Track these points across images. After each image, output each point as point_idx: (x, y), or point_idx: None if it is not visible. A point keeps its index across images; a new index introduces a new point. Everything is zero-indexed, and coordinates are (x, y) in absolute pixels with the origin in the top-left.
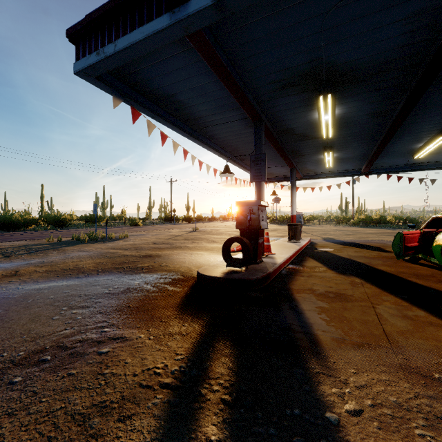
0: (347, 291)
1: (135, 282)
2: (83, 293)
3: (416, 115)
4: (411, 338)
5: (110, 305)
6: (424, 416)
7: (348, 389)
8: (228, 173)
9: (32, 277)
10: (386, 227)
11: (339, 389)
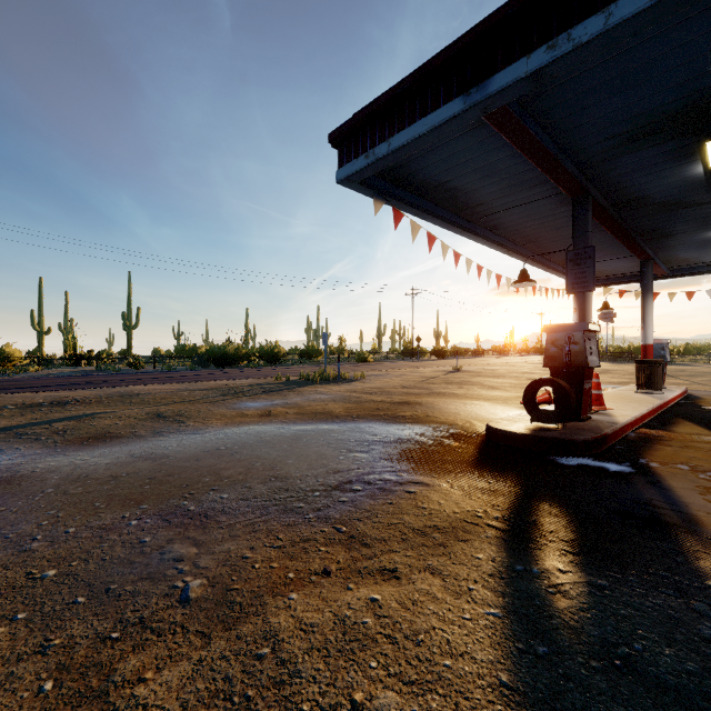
0: None
1: (403, 433)
2: (352, 439)
3: None
4: None
5: (389, 453)
6: None
7: None
8: (526, 281)
9: (288, 419)
10: None
11: None
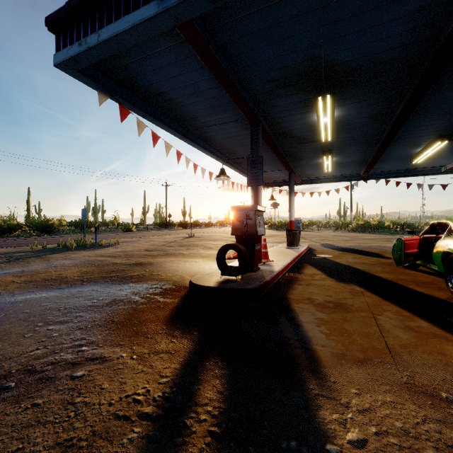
0: (346, 301)
1: (122, 293)
2: (63, 306)
3: (415, 119)
4: (415, 351)
5: (92, 319)
6: (434, 445)
7: (350, 414)
8: (223, 176)
9: (7, 289)
10: (384, 233)
11: (340, 414)
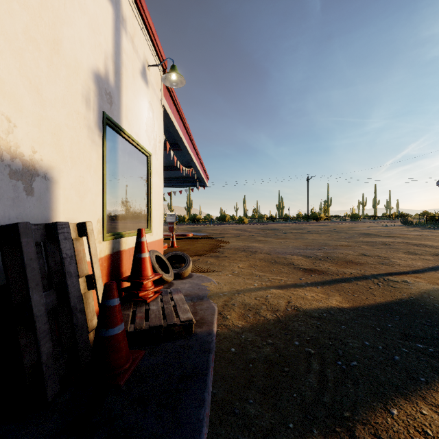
0: None
1: None
2: None
3: None
4: None
5: None
6: None
7: None
8: None
9: None
10: None
11: None
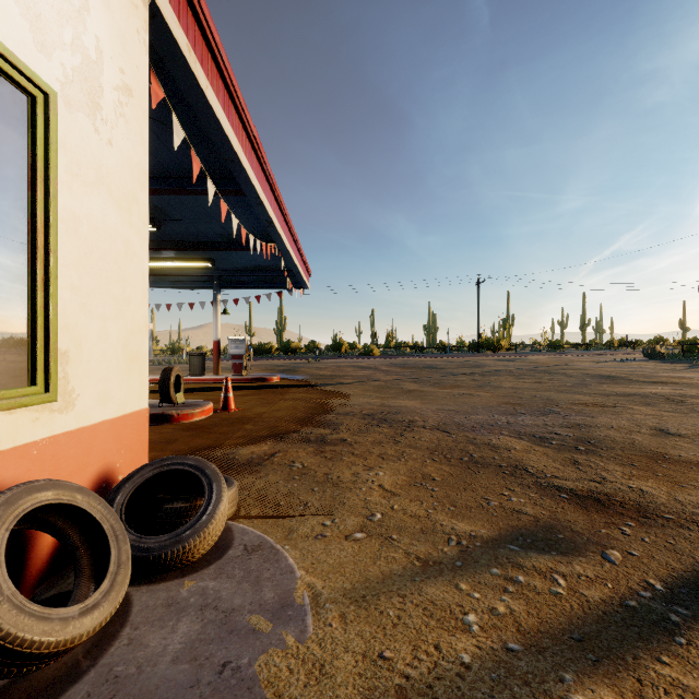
0: None
1: None
2: None
3: None
4: None
5: None
6: None
7: None
8: None
9: None
10: None
11: None
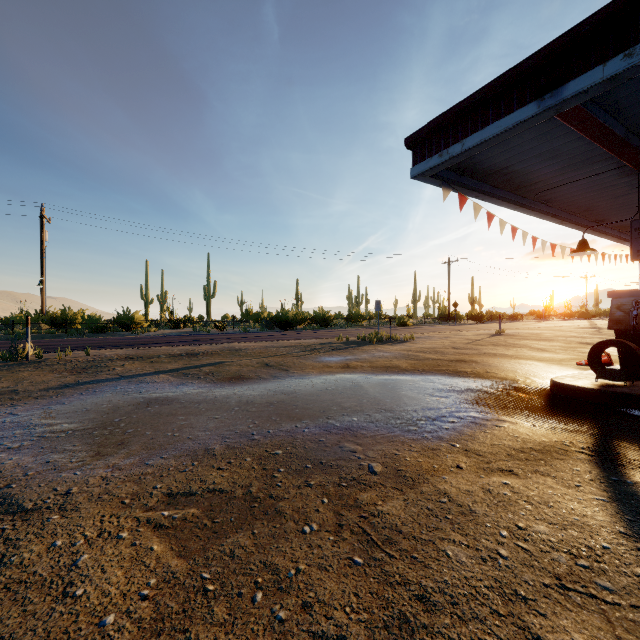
0: None
1: (470, 384)
2: (428, 387)
3: None
4: None
5: (466, 399)
6: None
7: None
8: (586, 250)
9: (366, 370)
10: None
11: None
